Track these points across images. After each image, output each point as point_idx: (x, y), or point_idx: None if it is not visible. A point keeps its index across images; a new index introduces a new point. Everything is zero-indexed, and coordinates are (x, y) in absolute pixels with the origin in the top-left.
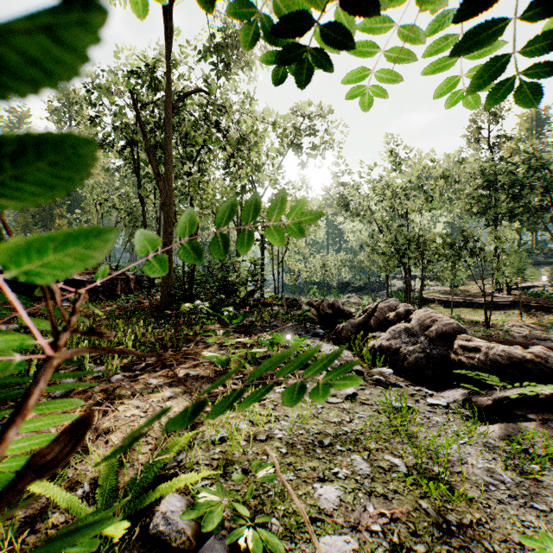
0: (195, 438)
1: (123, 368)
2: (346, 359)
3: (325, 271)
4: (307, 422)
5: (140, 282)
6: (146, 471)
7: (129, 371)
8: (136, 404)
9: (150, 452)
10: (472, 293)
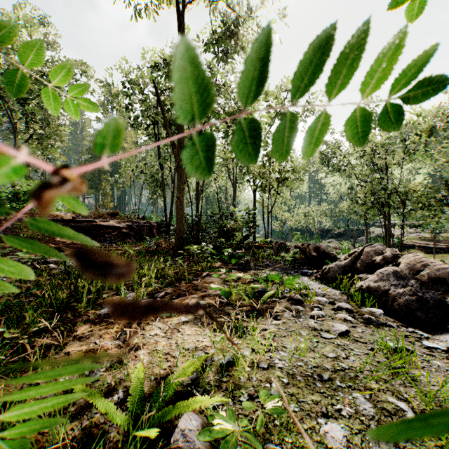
0: (206, 360)
1: (148, 295)
2: (334, 298)
3: (307, 220)
4: (304, 354)
5: (160, 228)
6: (167, 386)
7: (152, 297)
8: (158, 326)
9: (170, 368)
10: None
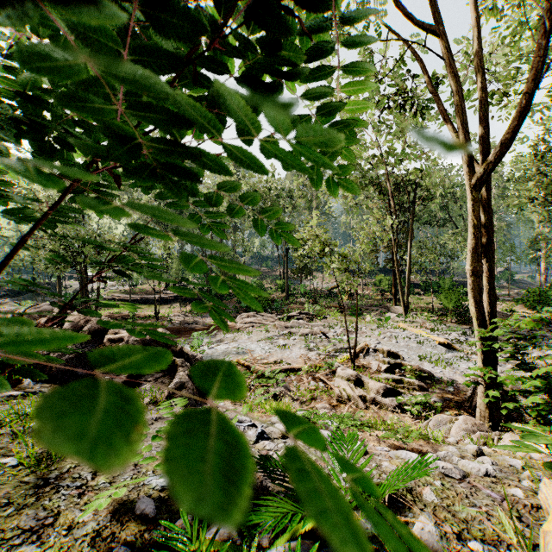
0: None
1: None
2: None
3: None
4: None
5: None
6: None
7: None
8: None
9: None
10: (148, 291)
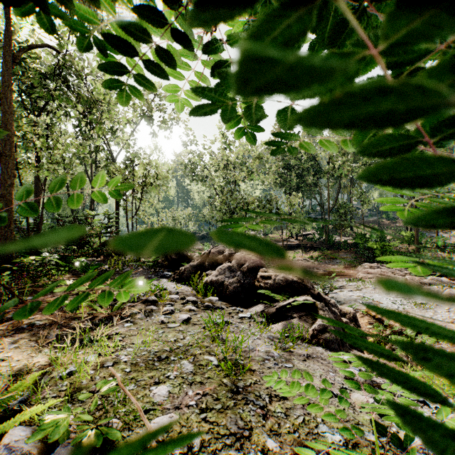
0: (42, 378)
1: None
2: (186, 294)
3: (175, 223)
4: (149, 345)
5: None
6: None
7: None
8: None
9: None
10: (276, 239)
